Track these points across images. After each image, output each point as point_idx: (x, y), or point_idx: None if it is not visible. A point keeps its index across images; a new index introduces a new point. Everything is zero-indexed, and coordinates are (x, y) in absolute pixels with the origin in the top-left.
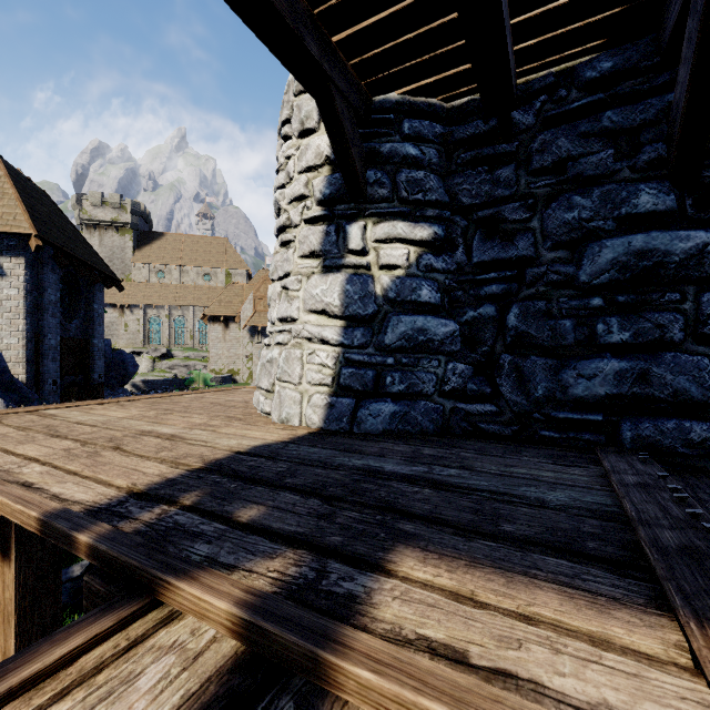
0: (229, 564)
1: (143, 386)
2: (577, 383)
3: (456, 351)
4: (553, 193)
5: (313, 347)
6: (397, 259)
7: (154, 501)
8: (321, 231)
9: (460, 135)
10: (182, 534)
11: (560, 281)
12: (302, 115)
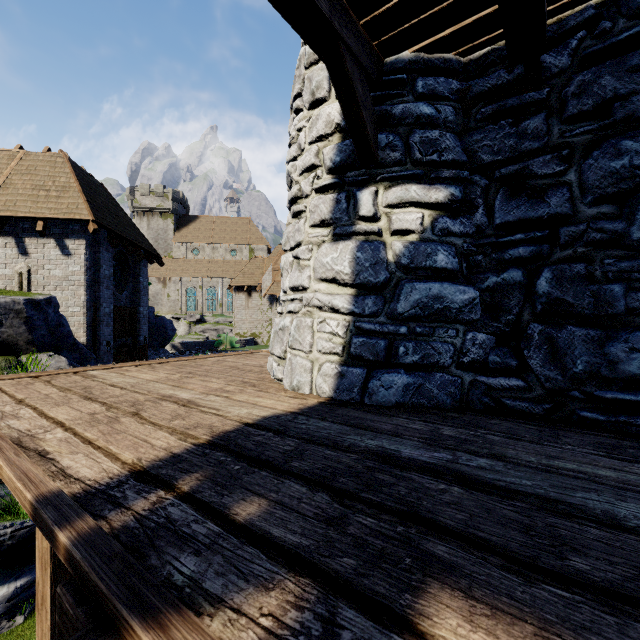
0: (214, 593)
1: (180, 347)
2: (630, 358)
3: (476, 319)
4: (594, 140)
5: (323, 316)
6: (410, 223)
7: (153, 484)
8: (331, 199)
9: (480, 89)
10: (171, 535)
11: (605, 239)
12: (312, 86)
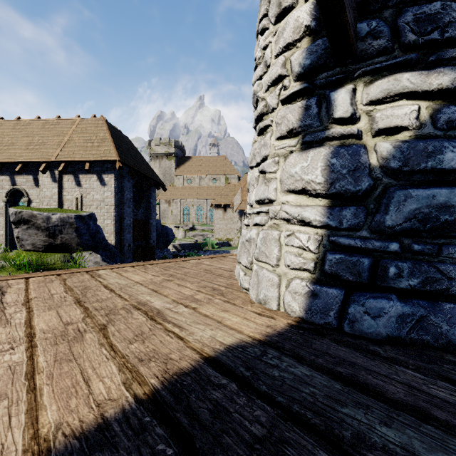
0: None
1: (178, 247)
2: None
3: None
4: None
5: (291, 229)
6: (402, 118)
7: None
8: (299, 106)
9: None
10: None
11: None
12: None
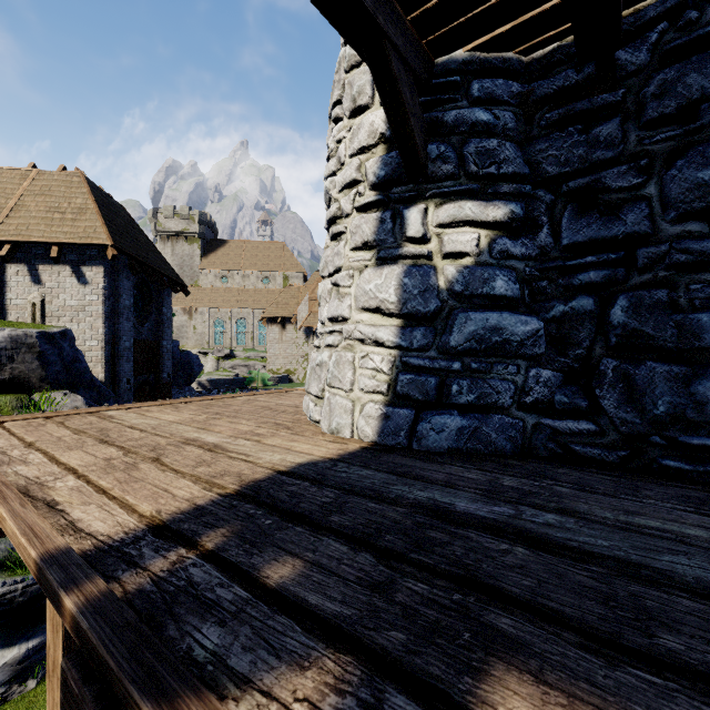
0: (241, 672)
1: (208, 385)
2: None
3: (540, 354)
4: (677, 148)
5: (366, 350)
6: (465, 245)
7: (173, 541)
8: (374, 218)
9: (544, 91)
10: (192, 602)
11: (691, 262)
12: (354, 92)
